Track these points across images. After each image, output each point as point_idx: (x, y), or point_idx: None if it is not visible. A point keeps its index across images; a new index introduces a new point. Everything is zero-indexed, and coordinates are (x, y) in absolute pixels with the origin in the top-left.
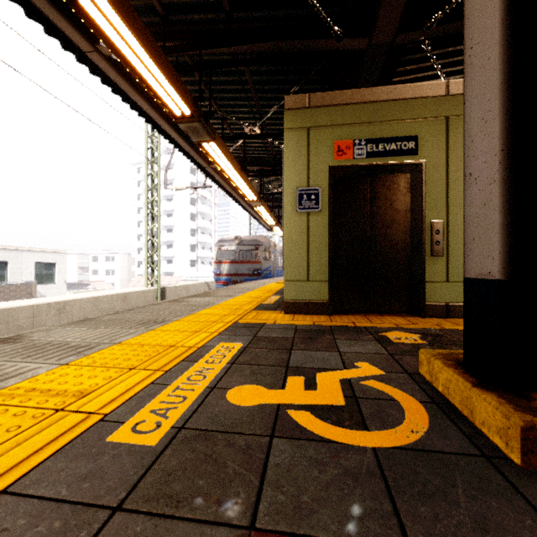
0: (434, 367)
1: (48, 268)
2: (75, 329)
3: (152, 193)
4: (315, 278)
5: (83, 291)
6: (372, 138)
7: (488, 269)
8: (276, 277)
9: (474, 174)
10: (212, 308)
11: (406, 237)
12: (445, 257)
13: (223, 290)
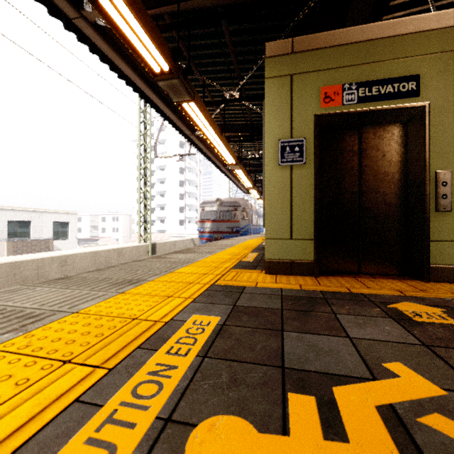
0: None
1: (63, 227)
2: (45, 289)
3: (144, 161)
4: (299, 237)
5: (91, 246)
6: (364, 81)
7: None
8: (252, 234)
9: None
10: (191, 265)
11: (402, 191)
12: (453, 212)
13: (205, 247)
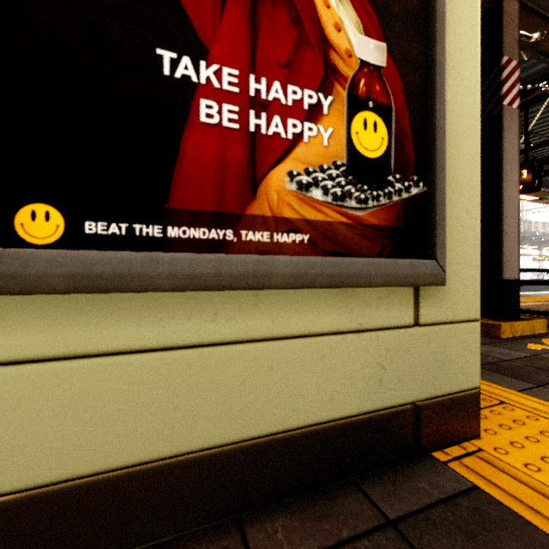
0: (514, 327)
1: None
2: None
3: None
4: None
5: None
6: None
7: (514, 275)
8: None
9: (508, 233)
10: None
11: None
12: None
13: None
